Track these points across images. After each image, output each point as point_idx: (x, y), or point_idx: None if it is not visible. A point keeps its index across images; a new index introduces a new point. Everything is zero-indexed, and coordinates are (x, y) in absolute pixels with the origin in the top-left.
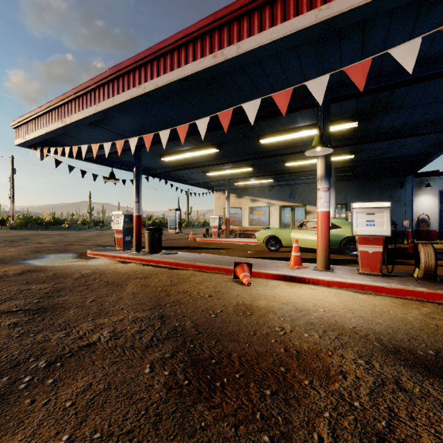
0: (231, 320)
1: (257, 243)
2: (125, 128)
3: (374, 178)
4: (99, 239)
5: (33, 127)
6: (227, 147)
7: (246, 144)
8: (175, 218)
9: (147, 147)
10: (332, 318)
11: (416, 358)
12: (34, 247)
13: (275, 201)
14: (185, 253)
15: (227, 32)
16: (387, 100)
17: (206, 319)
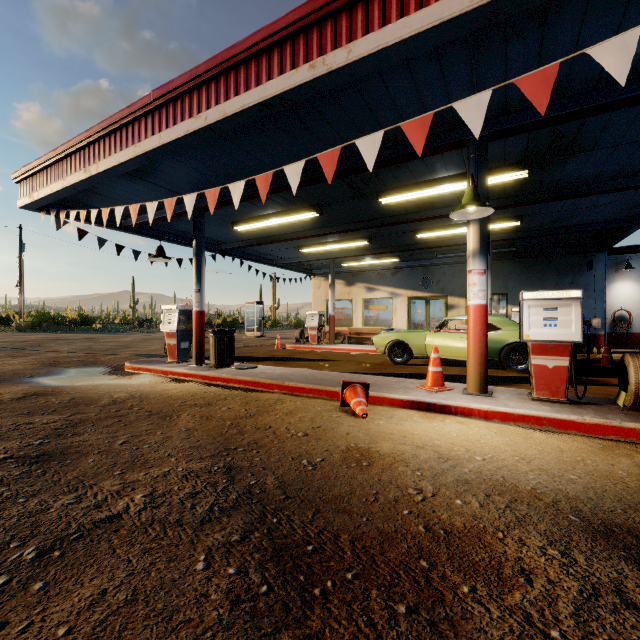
0: (338, 475)
1: (375, 352)
2: (180, 181)
3: (549, 256)
4: (144, 345)
5: (44, 180)
6: (331, 209)
7: (359, 205)
8: (255, 315)
9: (210, 208)
10: (497, 473)
11: None
12: (48, 358)
13: (401, 291)
14: (268, 367)
15: (331, 28)
16: (575, 135)
17: (299, 473)
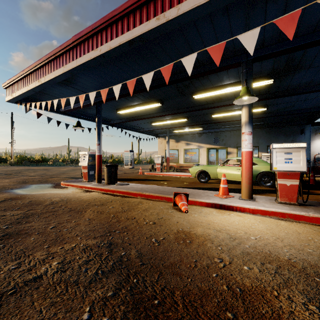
0: (173, 248)
1: (190, 176)
2: (88, 87)
3: (280, 126)
4: (72, 172)
5: (18, 86)
6: (167, 102)
7: (182, 99)
8: (129, 157)
9: (103, 99)
10: (265, 248)
11: None
12: (22, 179)
13: (203, 145)
14: (135, 184)
15: None
16: (300, 59)
17: (150, 247)
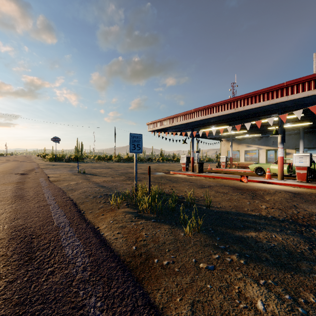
0: (242, 186)
1: (250, 171)
2: (191, 123)
3: None
4: (161, 167)
5: (157, 125)
6: (233, 124)
7: (244, 123)
8: (195, 157)
9: (207, 135)
10: (274, 188)
11: (290, 192)
12: (145, 170)
13: (262, 147)
14: (214, 173)
15: (239, 102)
16: None
17: (235, 186)
